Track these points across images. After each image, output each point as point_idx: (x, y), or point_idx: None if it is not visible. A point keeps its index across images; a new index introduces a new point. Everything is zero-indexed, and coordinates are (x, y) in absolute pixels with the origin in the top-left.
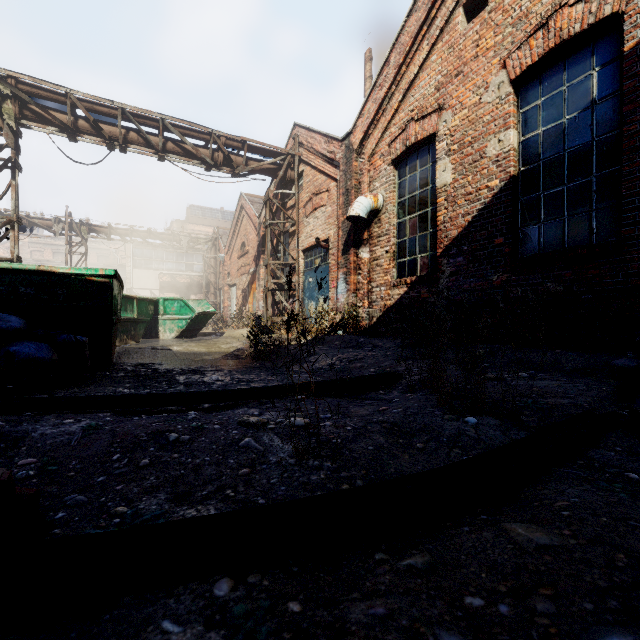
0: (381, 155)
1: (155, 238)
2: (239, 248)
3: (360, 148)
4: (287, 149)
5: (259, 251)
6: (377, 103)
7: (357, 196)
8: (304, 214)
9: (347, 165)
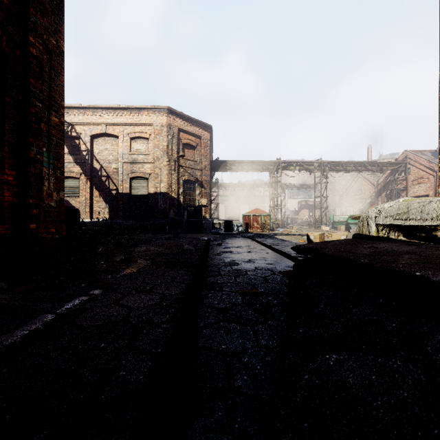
0: None
1: (308, 187)
2: (356, 191)
3: None
4: (404, 161)
5: (377, 195)
6: None
7: None
8: (411, 184)
9: None
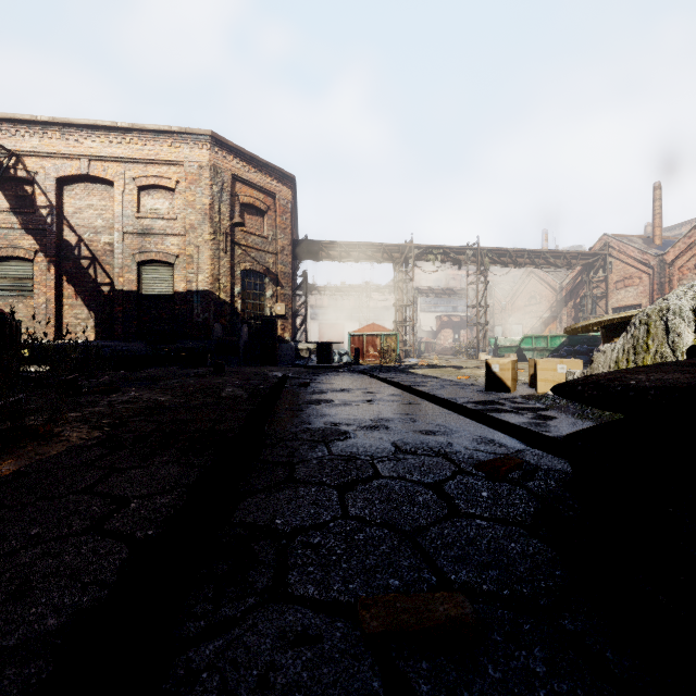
0: (688, 269)
1: (453, 293)
2: (526, 299)
3: (671, 262)
4: (603, 252)
5: (561, 305)
6: (686, 245)
7: (668, 286)
8: (614, 288)
9: (661, 270)
